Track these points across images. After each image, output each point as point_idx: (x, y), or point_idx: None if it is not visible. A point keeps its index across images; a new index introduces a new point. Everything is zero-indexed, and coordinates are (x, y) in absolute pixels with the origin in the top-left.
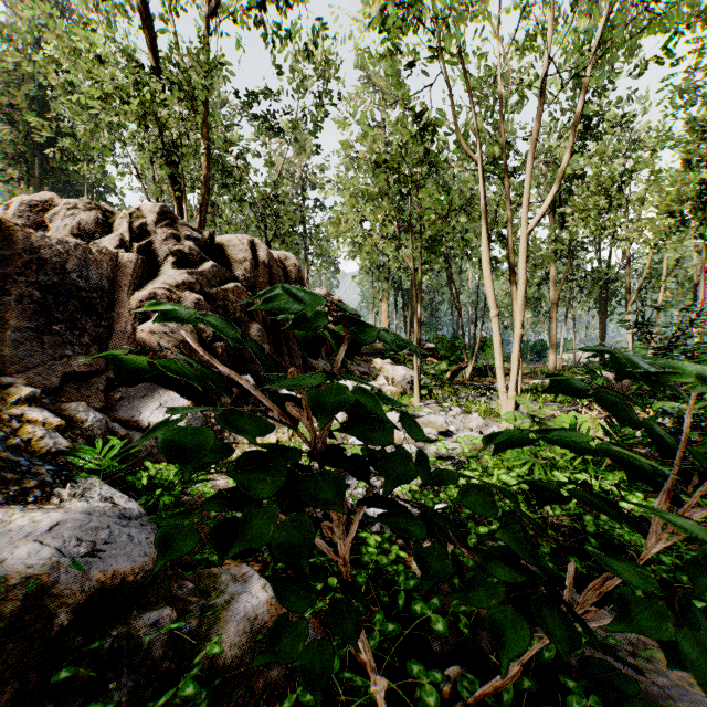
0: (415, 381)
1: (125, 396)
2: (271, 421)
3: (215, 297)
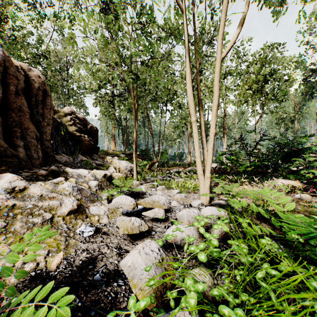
0: (134, 169)
1: None
2: None
3: None
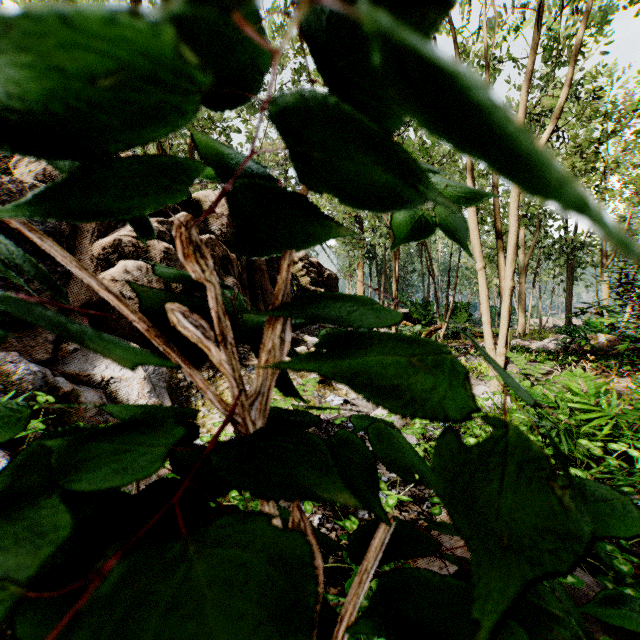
0: None
1: (81, 348)
2: (244, 378)
3: None
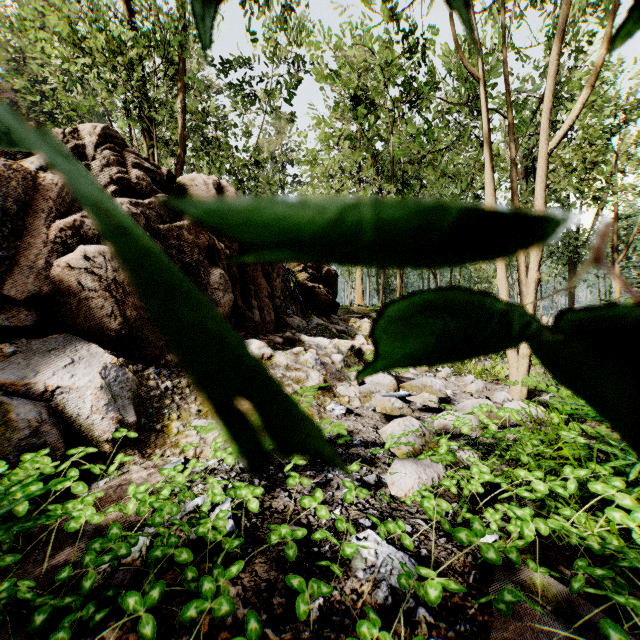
0: None
1: (26, 349)
2: None
3: (168, 235)
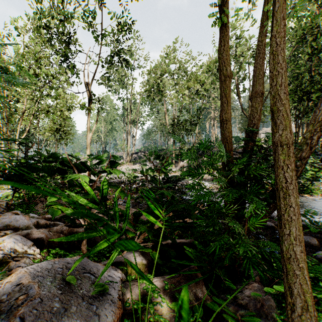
0: None
1: None
2: None
3: None
